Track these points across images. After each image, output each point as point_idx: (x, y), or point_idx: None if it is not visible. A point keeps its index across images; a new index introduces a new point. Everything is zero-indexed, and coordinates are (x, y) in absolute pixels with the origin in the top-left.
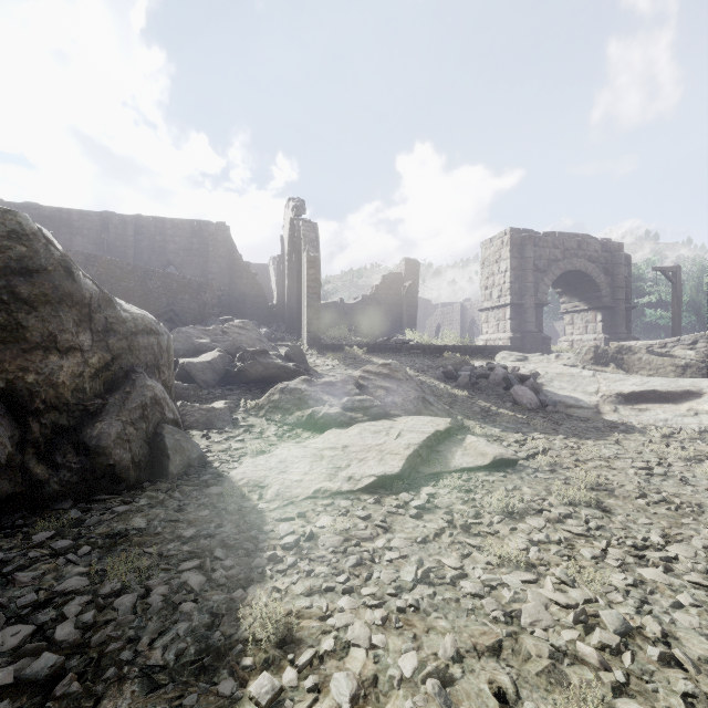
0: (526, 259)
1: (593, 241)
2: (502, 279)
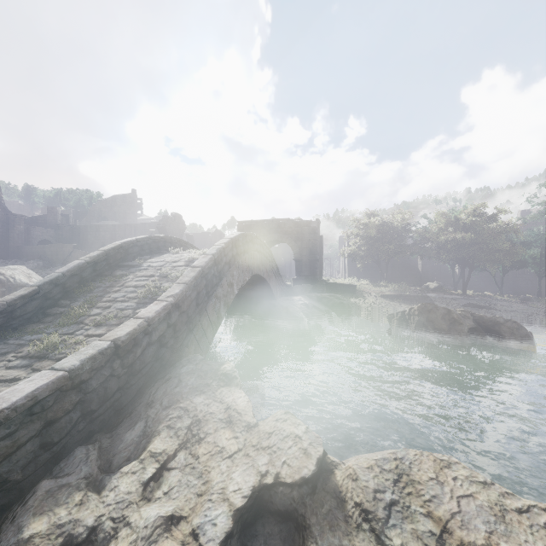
0: None
1: (288, 222)
2: None
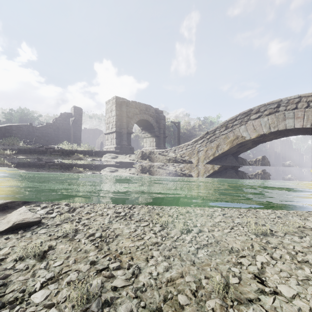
0: (122, 111)
1: (152, 108)
2: (113, 119)
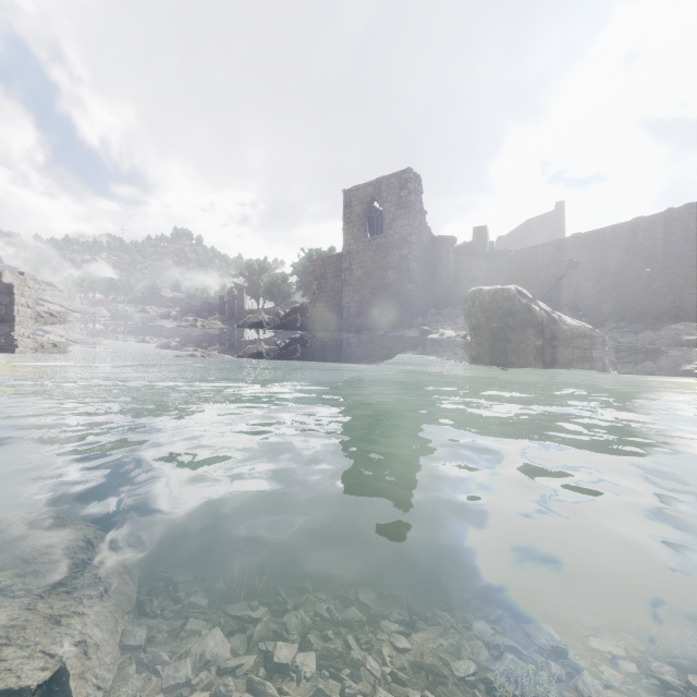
0: None
1: None
2: None
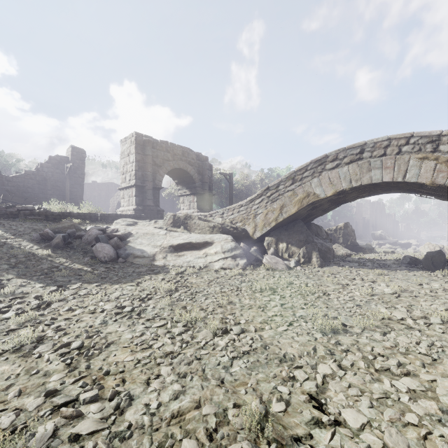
0: (146, 155)
1: (191, 152)
2: (131, 167)
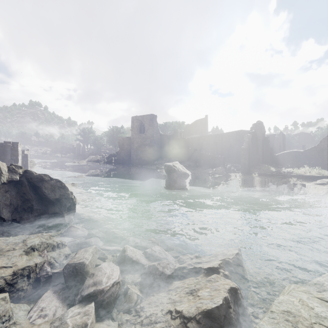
0: None
1: None
2: None
